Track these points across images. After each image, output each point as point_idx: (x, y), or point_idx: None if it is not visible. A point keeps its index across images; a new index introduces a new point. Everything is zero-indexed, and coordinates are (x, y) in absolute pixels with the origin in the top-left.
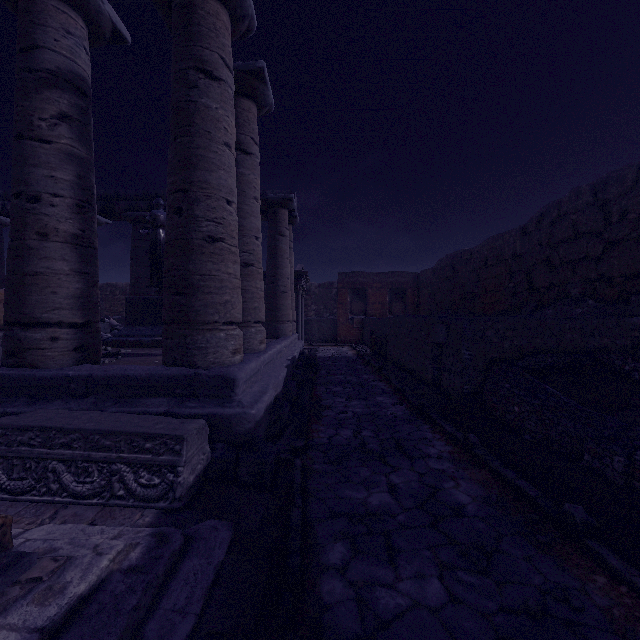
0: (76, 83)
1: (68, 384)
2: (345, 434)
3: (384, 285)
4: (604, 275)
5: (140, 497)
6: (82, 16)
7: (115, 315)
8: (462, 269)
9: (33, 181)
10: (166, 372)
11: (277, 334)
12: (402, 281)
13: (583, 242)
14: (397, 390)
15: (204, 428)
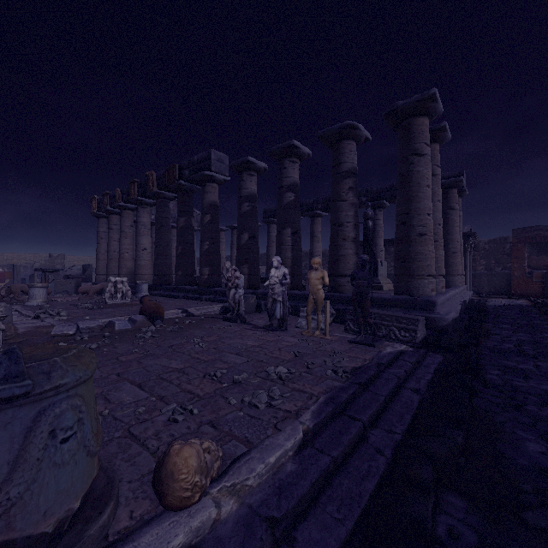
0: (354, 172)
1: None
2: (507, 345)
3: None
4: None
5: (401, 340)
6: (355, 141)
7: None
8: None
9: (340, 218)
10: (400, 297)
11: (448, 285)
12: None
13: None
14: None
15: (423, 320)
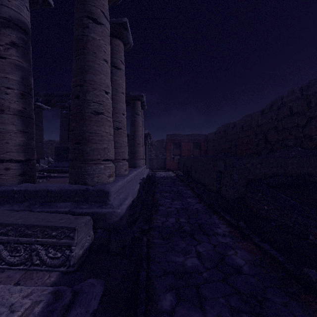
0: (21, 26)
1: (13, 195)
2: (171, 220)
3: (190, 141)
4: (307, 134)
5: (49, 265)
6: None
7: (53, 156)
8: (230, 132)
9: None
10: (70, 188)
11: (135, 165)
12: (199, 139)
13: (295, 117)
14: (198, 195)
15: (89, 221)
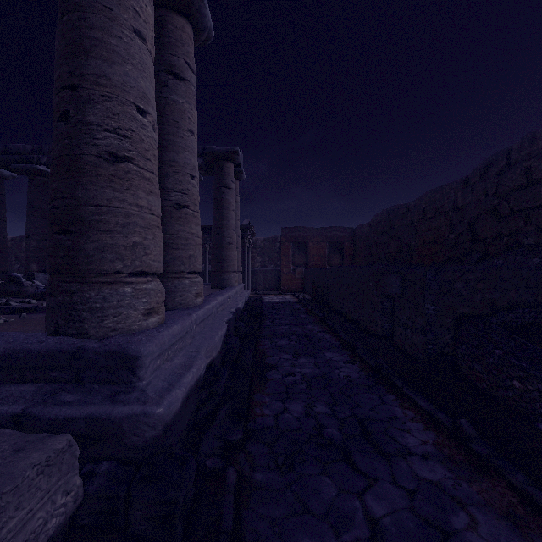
0: None
1: None
2: (295, 410)
3: (323, 239)
4: None
5: None
6: None
7: None
8: (399, 223)
9: None
10: (37, 346)
11: (223, 284)
12: (340, 235)
13: (539, 189)
14: (346, 344)
15: (67, 450)
